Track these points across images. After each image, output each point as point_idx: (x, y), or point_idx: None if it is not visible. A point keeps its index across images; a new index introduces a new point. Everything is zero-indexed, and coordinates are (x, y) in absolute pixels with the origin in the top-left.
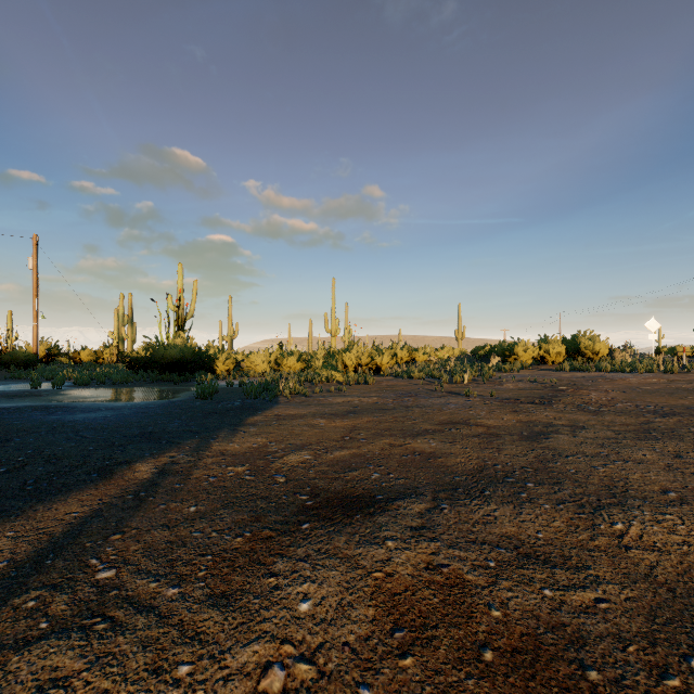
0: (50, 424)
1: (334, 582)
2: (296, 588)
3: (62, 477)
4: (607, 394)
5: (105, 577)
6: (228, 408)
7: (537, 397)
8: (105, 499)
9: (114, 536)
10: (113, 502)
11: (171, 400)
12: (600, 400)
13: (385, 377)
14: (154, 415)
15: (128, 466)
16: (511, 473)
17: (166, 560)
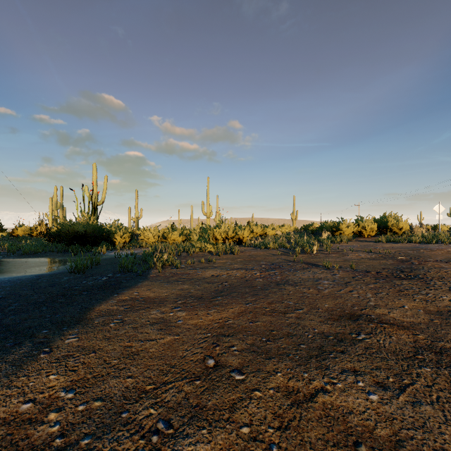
0: None
1: None
2: None
3: None
4: None
5: None
6: (88, 286)
7: (394, 269)
8: None
9: None
10: None
11: (44, 274)
12: None
13: (246, 248)
14: None
15: None
16: None
17: None
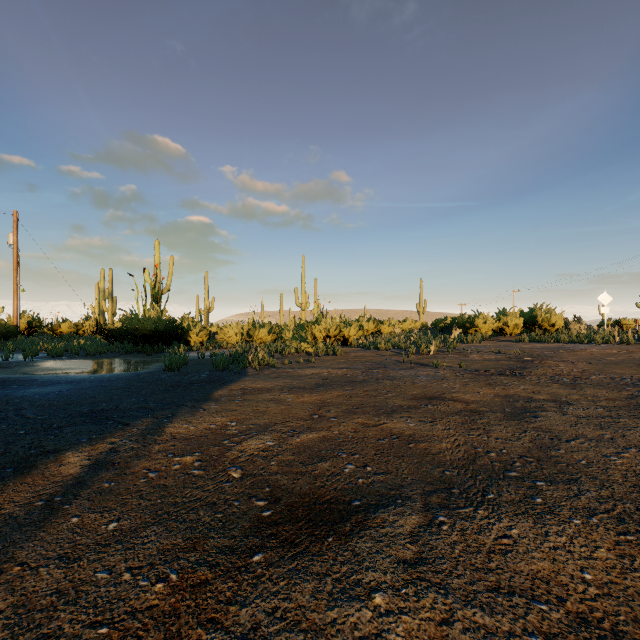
0: None
1: None
2: None
3: None
4: (575, 365)
5: None
6: (193, 380)
7: (506, 368)
8: (6, 508)
9: None
10: (13, 513)
11: (138, 372)
12: (571, 372)
13: (353, 348)
14: (113, 389)
15: (55, 457)
16: (510, 464)
17: (36, 636)
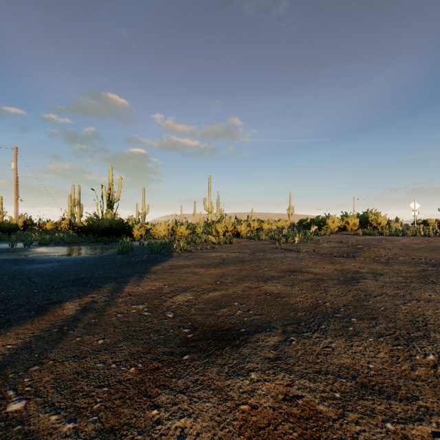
0: (12, 272)
1: (207, 416)
2: (175, 422)
3: (8, 314)
4: (390, 250)
5: (15, 410)
6: (138, 260)
7: (344, 252)
8: (36, 332)
9: (33, 367)
10: (41, 335)
11: (101, 255)
12: (387, 255)
13: (243, 239)
14: (87, 266)
15: (59, 305)
16: (337, 310)
17: (70, 391)
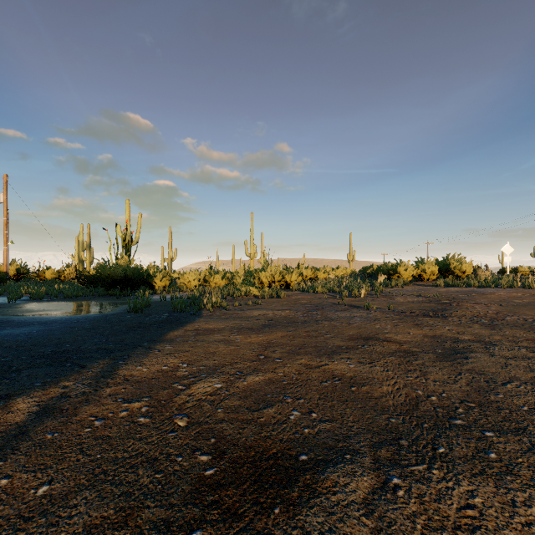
0: None
1: None
2: None
3: None
4: (488, 307)
5: None
6: (153, 321)
7: (429, 310)
8: None
9: None
10: None
11: (106, 314)
12: (487, 313)
13: (294, 292)
14: (80, 330)
15: (5, 403)
16: (453, 411)
17: None
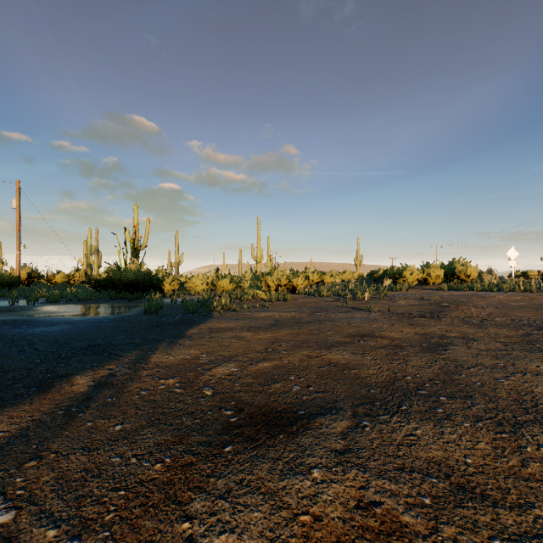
0: (10, 337)
1: (256, 531)
2: (212, 540)
3: (1, 391)
4: (484, 309)
5: (0, 522)
6: (169, 322)
7: (426, 312)
8: (36, 415)
9: (29, 462)
10: (42, 419)
11: (123, 315)
12: (480, 315)
13: (300, 295)
14: (105, 329)
15: (67, 379)
16: (421, 385)
17: (75, 496)
